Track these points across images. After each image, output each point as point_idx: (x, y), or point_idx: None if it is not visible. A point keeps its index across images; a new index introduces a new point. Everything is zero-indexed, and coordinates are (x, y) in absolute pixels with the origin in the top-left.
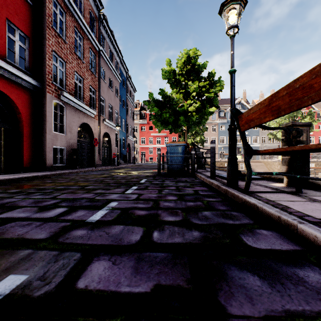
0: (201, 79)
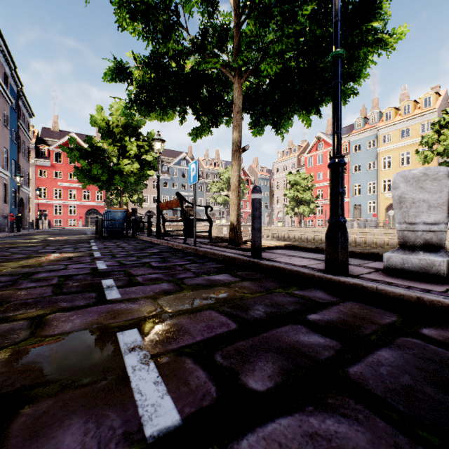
0: (140, 136)
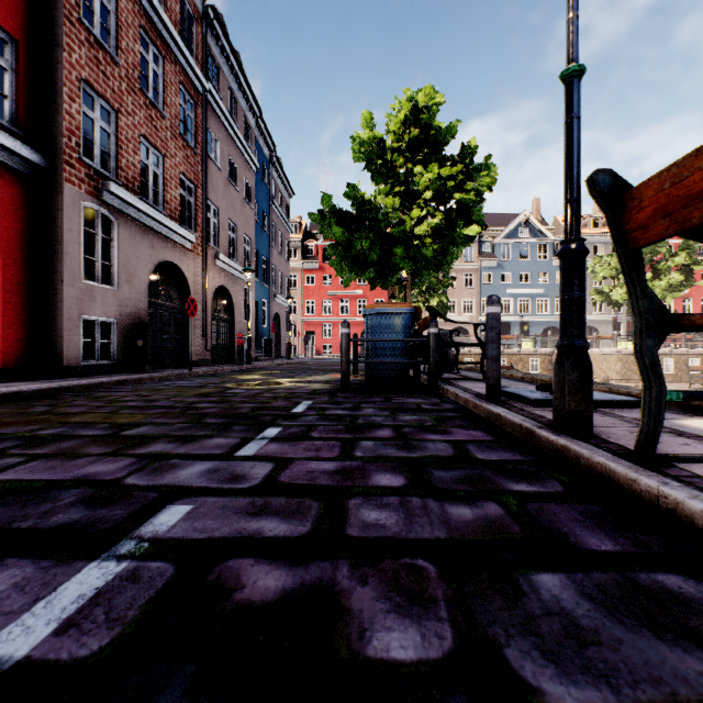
0: (444, 163)
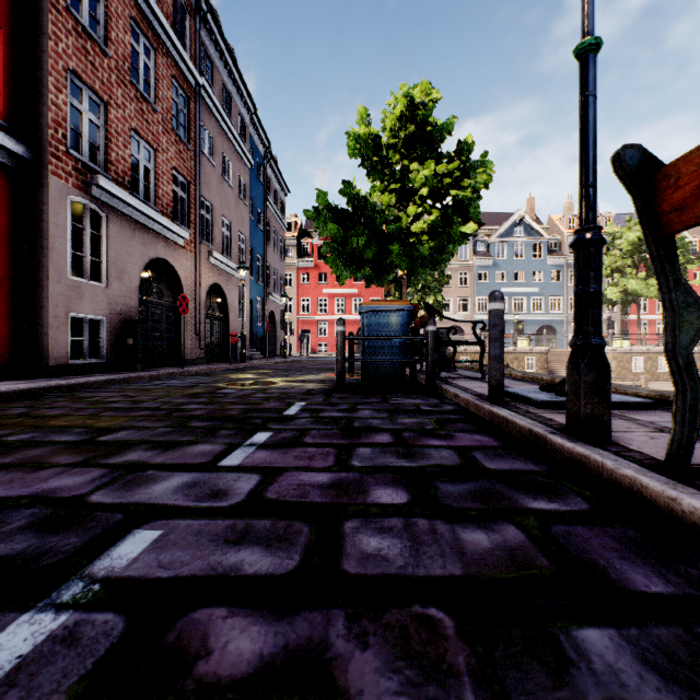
0: (440, 160)
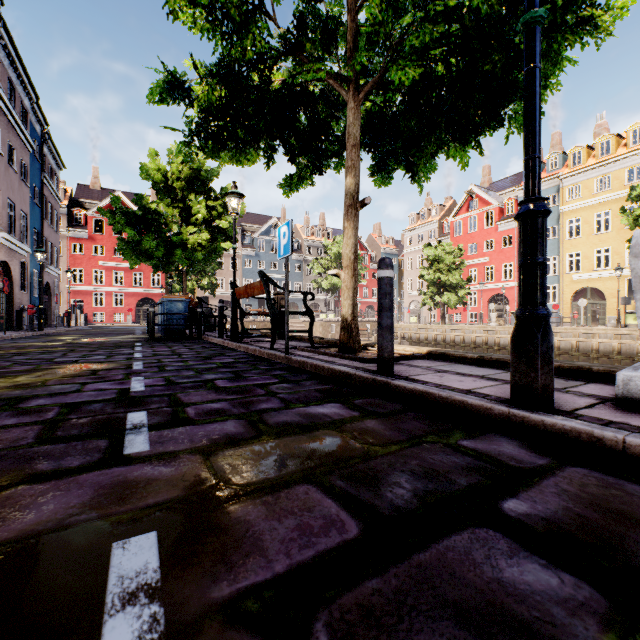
0: (210, 193)
